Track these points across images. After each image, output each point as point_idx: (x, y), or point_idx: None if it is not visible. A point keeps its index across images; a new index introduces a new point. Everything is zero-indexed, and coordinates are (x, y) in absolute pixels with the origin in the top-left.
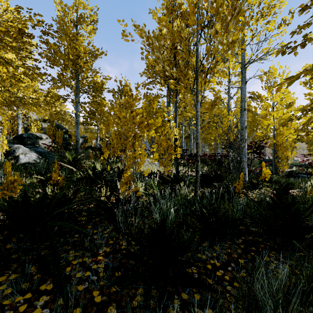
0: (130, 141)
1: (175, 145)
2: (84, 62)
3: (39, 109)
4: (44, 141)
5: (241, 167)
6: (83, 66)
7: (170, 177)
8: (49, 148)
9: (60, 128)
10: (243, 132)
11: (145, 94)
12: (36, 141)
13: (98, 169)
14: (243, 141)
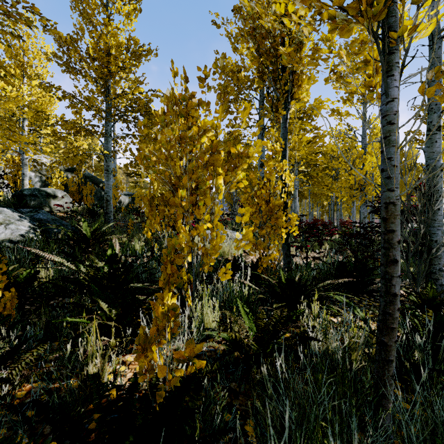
0: (186, 199)
1: (284, 207)
2: (119, 68)
3: (2, 134)
4: (59, 200)
5: (431, 253)
6: (115, 71)
7: (282, 283)
8: (67, 212)
9: (96, 181)
10: (435, 179)
11: (223, 90)
12: (46, 200)
13: (103, 270)
14: (435, 198)
